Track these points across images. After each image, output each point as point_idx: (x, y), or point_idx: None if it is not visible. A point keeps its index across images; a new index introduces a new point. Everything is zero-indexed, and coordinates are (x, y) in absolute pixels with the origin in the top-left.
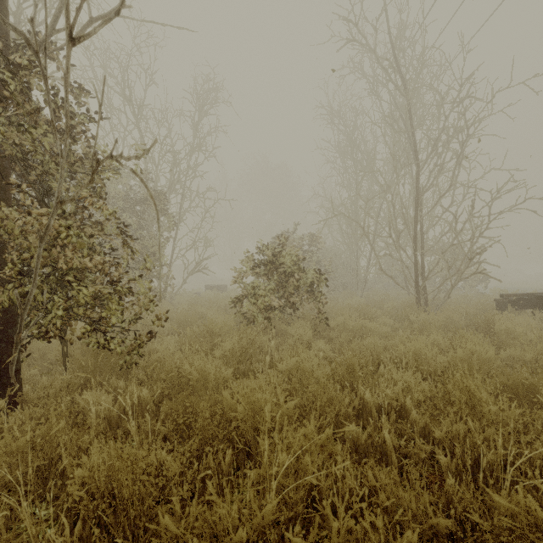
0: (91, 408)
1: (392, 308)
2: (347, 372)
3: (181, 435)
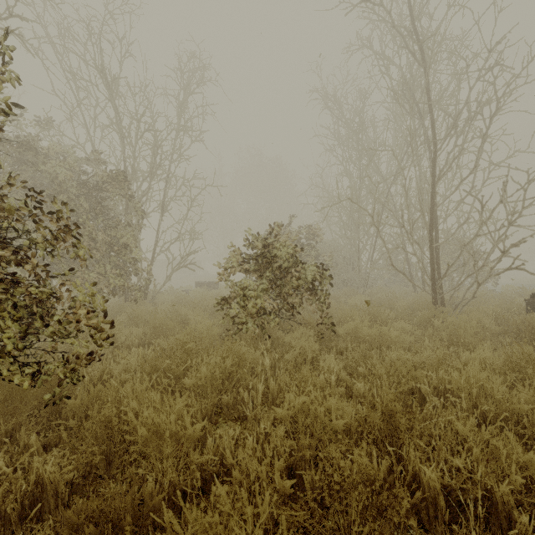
0: None
1: (405, 309)
2: (384, 421)
3: None
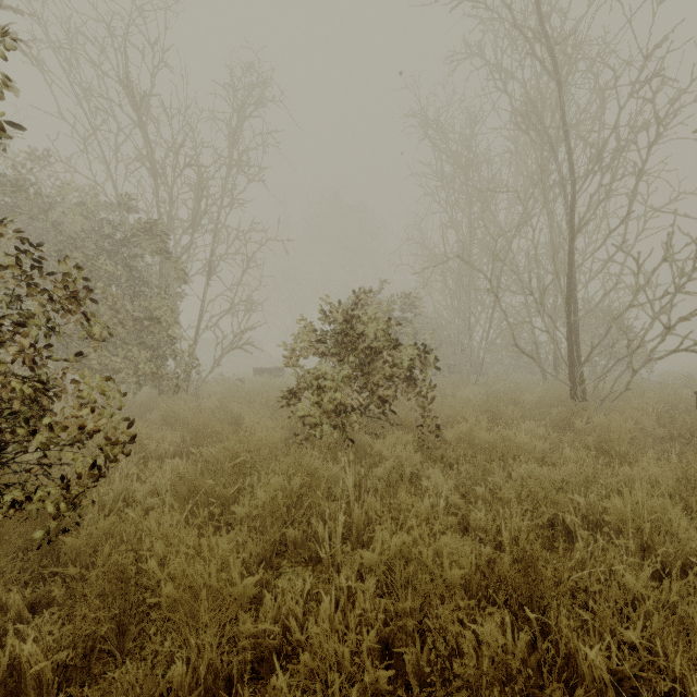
0: None
1: (534, 405)
2: (519, 572)
3: None
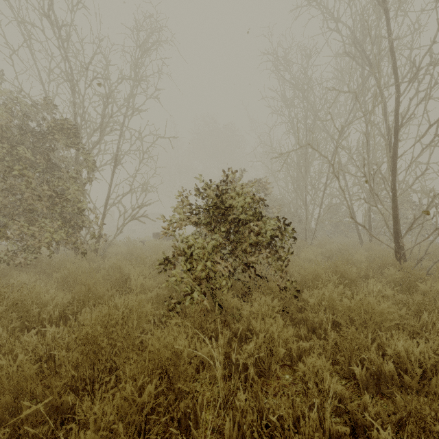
0: None
1: (367, 264)
2: None
3: None
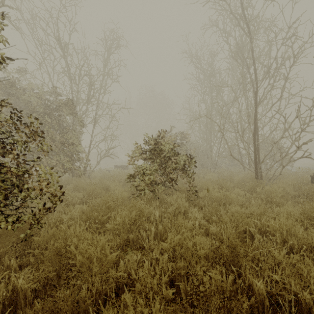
0: None
1: (239, 181)
2: (229, 251)
3: None
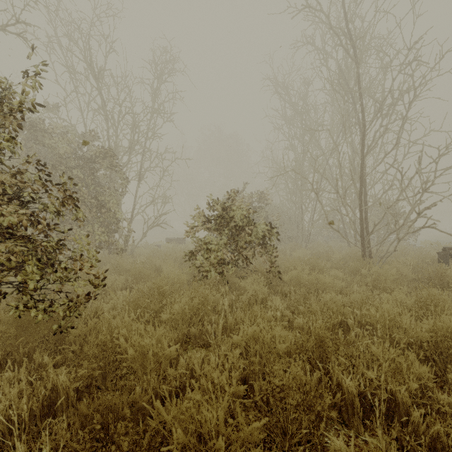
0: (3, 393)
1: (339, 260)
2: (316, 345)
3: (103, 445)
